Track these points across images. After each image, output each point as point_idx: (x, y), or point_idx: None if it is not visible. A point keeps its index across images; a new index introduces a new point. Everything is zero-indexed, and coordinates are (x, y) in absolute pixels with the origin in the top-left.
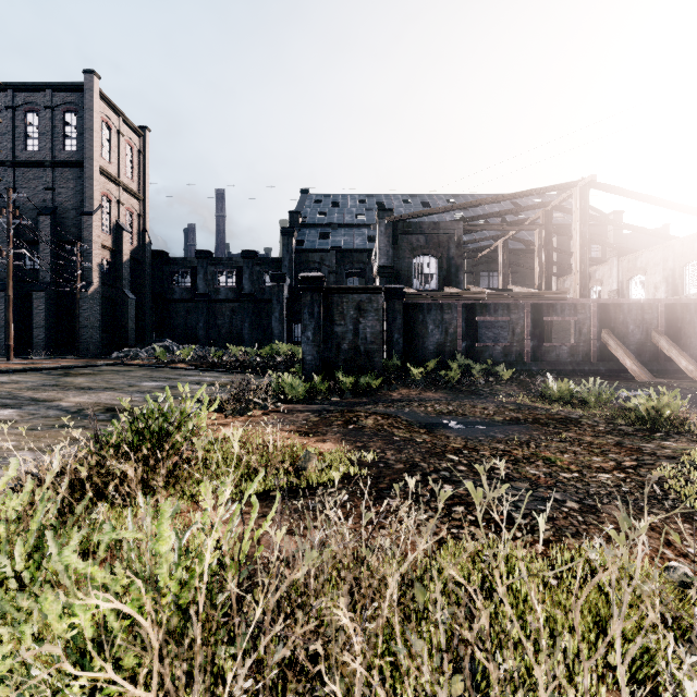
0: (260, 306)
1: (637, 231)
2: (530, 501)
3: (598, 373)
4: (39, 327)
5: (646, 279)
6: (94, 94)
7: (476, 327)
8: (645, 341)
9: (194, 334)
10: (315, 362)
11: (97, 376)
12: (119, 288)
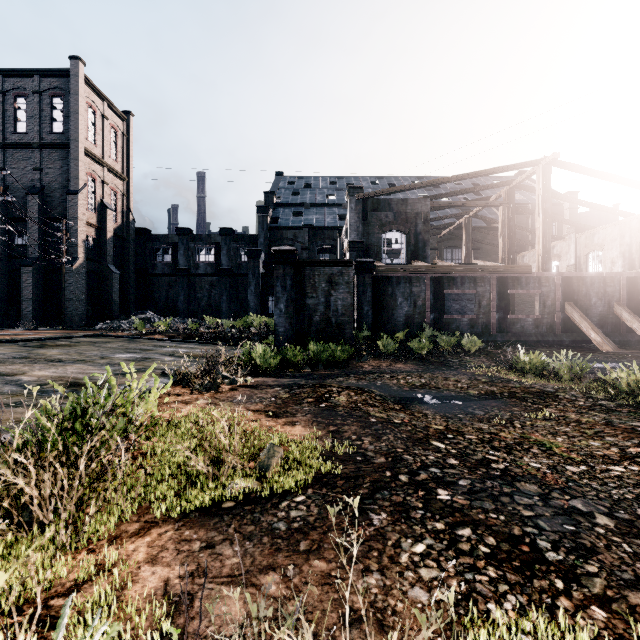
0: (237, 280)
1: (595, 208)
2: (552, 516)
3: (562, 344)
4: (27, 300)
5: (603, 254)
6: (79, 79)
7: (443, 299)
8: (607, 313)
9: (175, 307)
10: (287, 333)
11: (72, 347)
12: (103, 263)
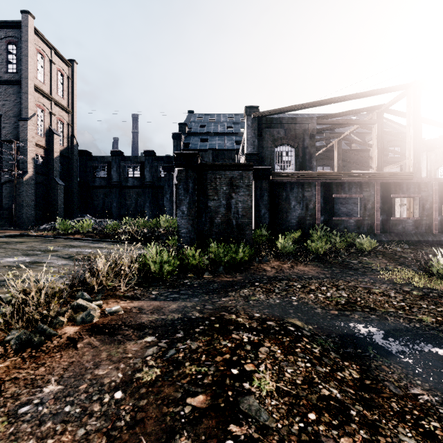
0: (158, 191)
1: None
2: None
3: (440, 243)
4: None
5: None
6: (29, 29)
7: (332, 203)
8: None
9: (109, 211)
10: (189, 234)
11: None
12: (51, 176)
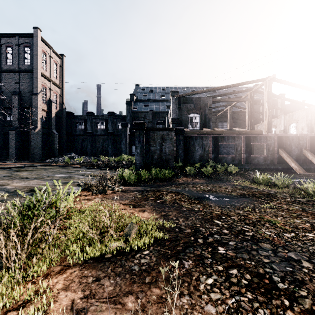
0: (116, 138)
1: (294, 102)
2: (279, 262)
3: (277, 169)
4: (12, 147)
5: (297, 125)
6: (38, 38)
7: (218, 147)
8: (300, 154)
9: (85, 151)
10: (141, 164)
11: (33, 171)
12: (50, 129)
